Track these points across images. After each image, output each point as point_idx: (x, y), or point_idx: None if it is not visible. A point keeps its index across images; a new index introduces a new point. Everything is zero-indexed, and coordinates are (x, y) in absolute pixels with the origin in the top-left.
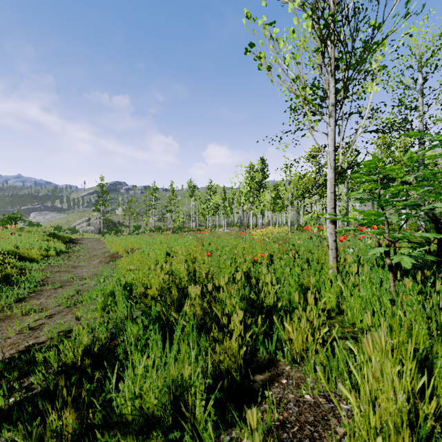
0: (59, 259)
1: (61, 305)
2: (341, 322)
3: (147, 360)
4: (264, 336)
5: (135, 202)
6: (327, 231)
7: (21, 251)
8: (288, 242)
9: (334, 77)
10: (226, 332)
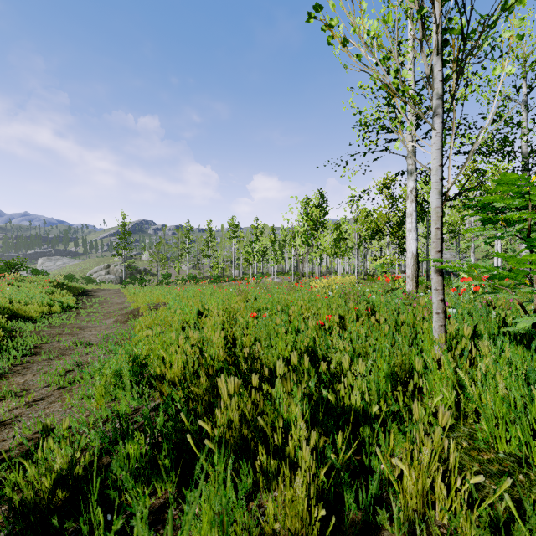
0: (65, 317)
1: (51, 386)
2: (470, 437)
3: (152, 500)
4: (346, 467)
5: (164, 244)
6: (407, 282)
7: (15, 306)
8: (359, 296)
9: (441, 56)
10: (284, 461)
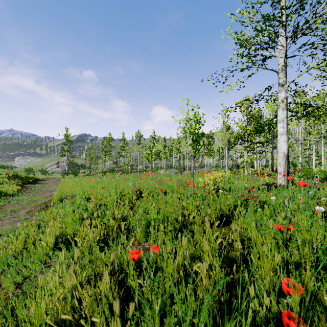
0: None
1: None
2: None
3: None
4: None
5: (95, 148)
6: (279, 178)
7: None
8: (256, 197)
9: None
10: None
